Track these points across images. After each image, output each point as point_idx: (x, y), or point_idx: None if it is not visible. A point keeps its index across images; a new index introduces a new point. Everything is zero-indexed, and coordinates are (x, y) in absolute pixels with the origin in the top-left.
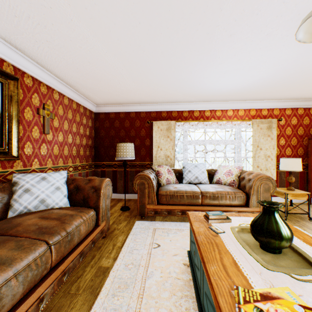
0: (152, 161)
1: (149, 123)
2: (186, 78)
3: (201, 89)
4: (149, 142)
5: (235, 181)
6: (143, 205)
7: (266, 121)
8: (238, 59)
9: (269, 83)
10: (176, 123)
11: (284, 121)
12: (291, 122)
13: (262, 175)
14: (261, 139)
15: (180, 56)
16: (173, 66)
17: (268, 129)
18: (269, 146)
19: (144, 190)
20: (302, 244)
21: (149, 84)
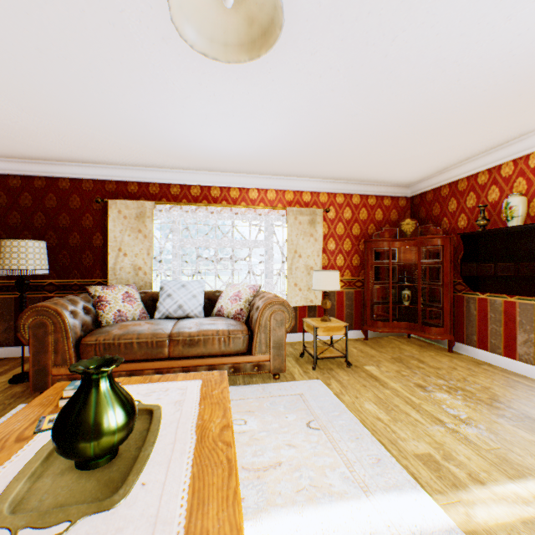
0: (109, 278)
1: (101, 202)
2: (140, 119)
3: (184, 145)
4: (103, 240)
5: (243, 311)
6: (44, 369)
7: (309, 211)
8: (212, 94)
9: (293, 147)
10: (157, 206)
11: (335, 213)
12: (344, 215)
13: (273, 300)
14: (301, 240)
15: (90, 67)
16: (90, 87)
17: (311, 225)
18: (313, 252)
19: (46, 338)
20: (185, 434)
21: (66, 121)
